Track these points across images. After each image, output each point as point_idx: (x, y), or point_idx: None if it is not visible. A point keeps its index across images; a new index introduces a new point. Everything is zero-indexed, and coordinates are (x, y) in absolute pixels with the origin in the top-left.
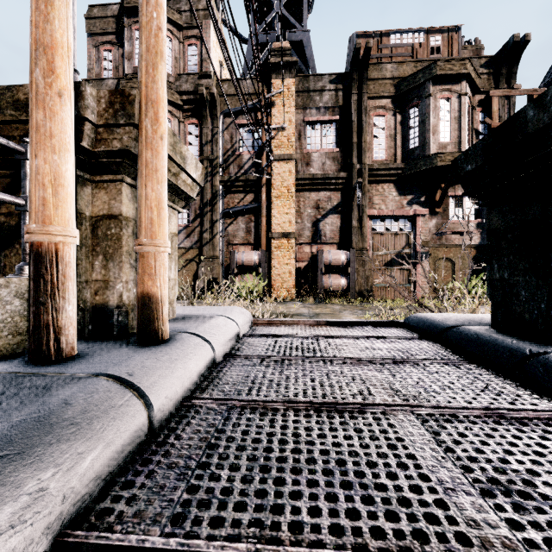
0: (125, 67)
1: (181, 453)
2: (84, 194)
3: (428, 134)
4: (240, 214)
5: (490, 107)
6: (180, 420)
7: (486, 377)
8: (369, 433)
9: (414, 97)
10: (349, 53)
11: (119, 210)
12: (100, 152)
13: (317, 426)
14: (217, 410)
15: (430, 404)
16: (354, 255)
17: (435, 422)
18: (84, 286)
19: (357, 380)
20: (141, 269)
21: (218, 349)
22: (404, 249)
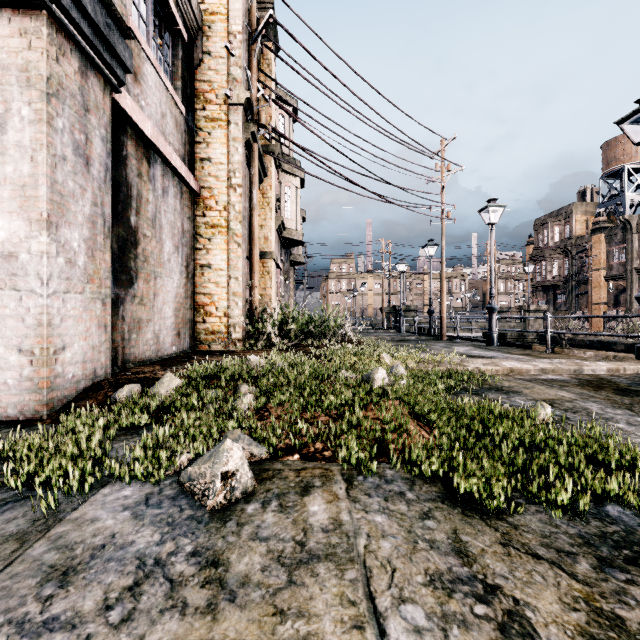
0: (541, 245)
1: None
2: None
3: None
4: (584, 295)
5: None
6: None
7: None
8: None
9: None
10: None
11: None
12: None
13: None
14: None
15: None
16: (617, 313)
17: None
18: None
19: None
20: None
21: None
22: None
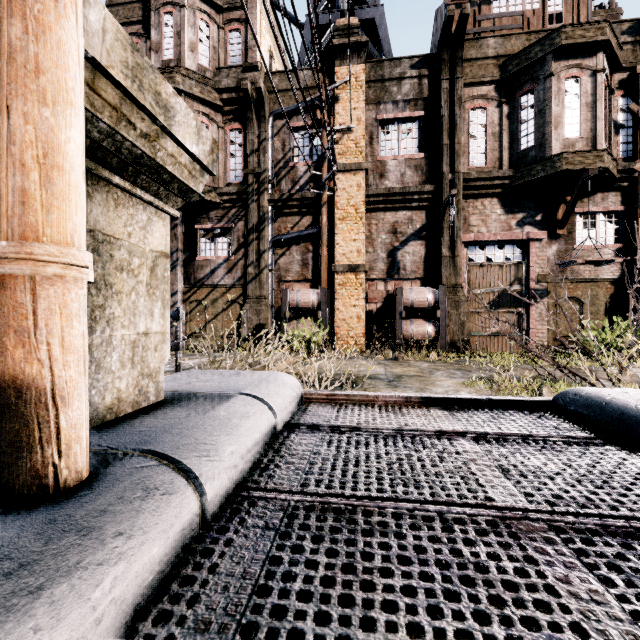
0: (152, 61)
1: None
2: None
3: (548, 127)
4: (294, 242)
5: (636, 88)
6: None
7: None
8: None
9: (527, 80)
10: (436, 32)
11: None
12: None
13: None
14: None
15: None
16: (444, 294)
17: None
18: None
19: (563, 628)
20: None
21: (216, 485)
22: (513, 286)
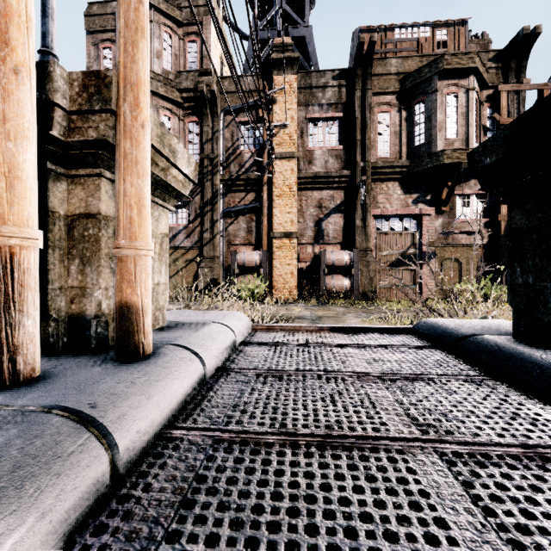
0: None
1: (147, 514)
2: (58, 190)
3: (434, 130)
4: (241, 213)
5: (498, 102)
6: (154, 460)
7: (514, 399)
8: (384, 483)
9: (420, 93)
10: (353, 48)
11: (97, 209)
12: (74, 142)
13: (320, 471)
14: (201, 446)
15: (456, 439)
16: (357, 255)
17: (464, 463)
18: (57, 294)
19: (366, 403)
20: (119, 275)
21: (209, 363)
22: (410, 249)
